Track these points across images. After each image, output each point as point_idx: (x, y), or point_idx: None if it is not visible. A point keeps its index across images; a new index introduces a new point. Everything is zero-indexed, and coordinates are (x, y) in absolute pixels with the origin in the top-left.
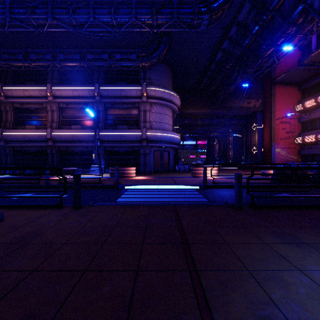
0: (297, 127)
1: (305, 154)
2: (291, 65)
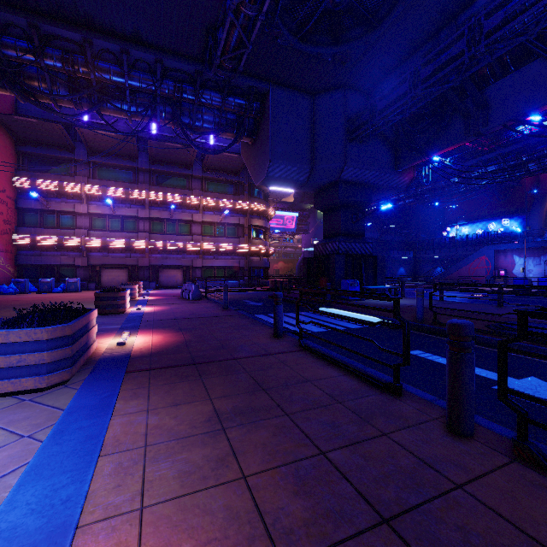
0: (15, 215)
1: (27, 265)
2: (9, 97)
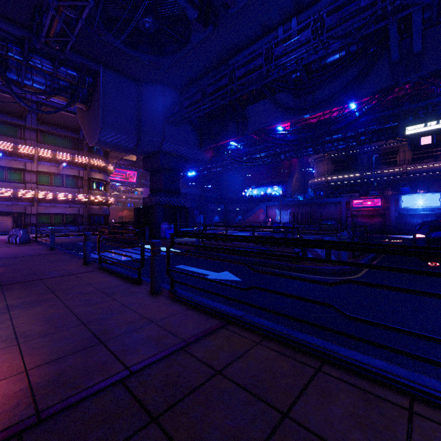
0: None
1: None
2: None
